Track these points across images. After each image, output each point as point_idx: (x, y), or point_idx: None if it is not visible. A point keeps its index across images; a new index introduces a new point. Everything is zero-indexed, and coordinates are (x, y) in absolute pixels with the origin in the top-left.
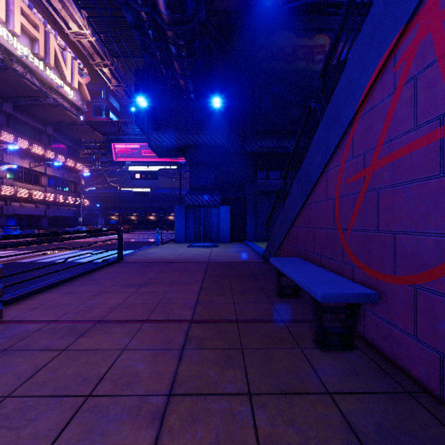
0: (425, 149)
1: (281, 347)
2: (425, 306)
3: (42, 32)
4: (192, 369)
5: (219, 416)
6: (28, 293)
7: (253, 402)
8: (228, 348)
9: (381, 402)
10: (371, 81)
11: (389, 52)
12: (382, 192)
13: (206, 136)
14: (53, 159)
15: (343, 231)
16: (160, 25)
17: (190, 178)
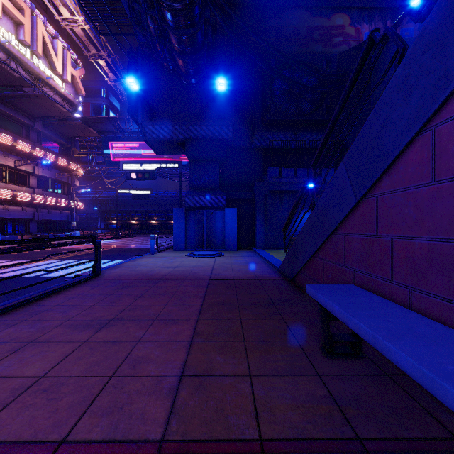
0: None
1: None
2: None
3: (27, 16)
4: None
5: None
6: None
7: None
8: None
9: None
10: None
11: None
12: None
13: (209, 128)
14: (42, 157)
15: None
16: None
17: (191, 176)
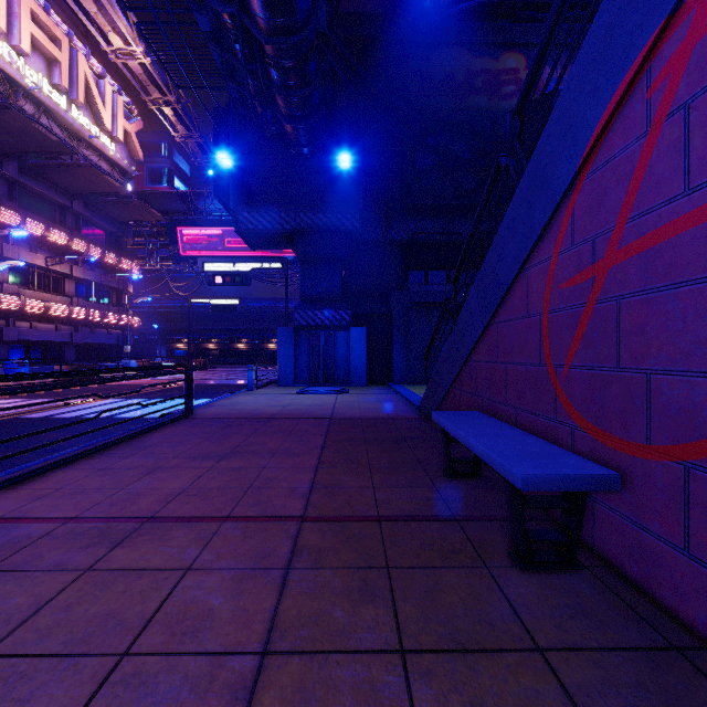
0: (704, 229)
1: (455, 565)
2: (704, 499)
3: (65, 49)
4: (304, 605)
5: (350, 694)
6: (35, 470)
7: (409, 666)
8: (364, 567)
9: (631, 666)
10: (606, 115)
11: (638, 65)
12: (626, 304)
13: (327, 215)
14: (83, 253)
15: (556, 368)
16: (253, 35)
17: (303, 282)
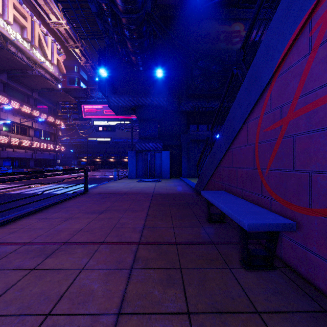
0: None
1: (213, 267)
2: None
3: (29, 21)
4: (139, 288)
5: None
6: (11, 219)
7: (192, 321)
8: (169, 268)
9: (304, 321)
10: (288, 45)
11: (305, 19)
12: (298, 138)
13: (151, 99)
14: (37, 116)
15: (262, 170)
16: (116, 14)
17: (140, 130)
